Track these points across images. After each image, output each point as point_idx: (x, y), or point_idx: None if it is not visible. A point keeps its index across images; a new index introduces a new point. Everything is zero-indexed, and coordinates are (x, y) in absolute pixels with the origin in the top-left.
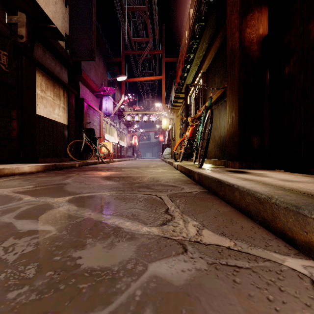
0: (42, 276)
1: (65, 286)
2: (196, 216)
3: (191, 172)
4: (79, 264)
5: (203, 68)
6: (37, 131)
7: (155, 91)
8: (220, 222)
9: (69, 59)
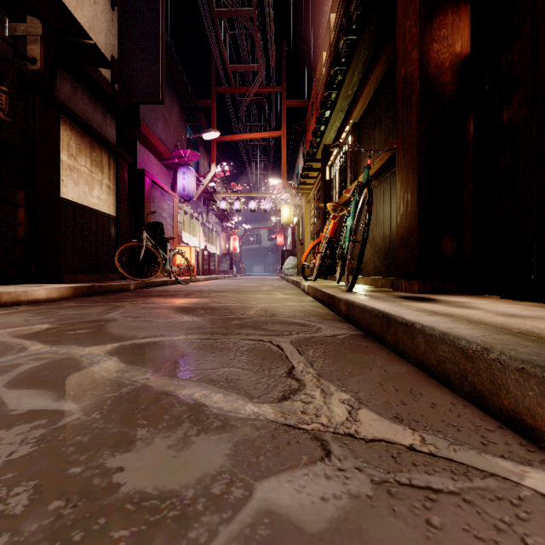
0: (40, 511)
1: (85, 534)
2: (346, 381)
3: (334, 300)
4: (118, 483)
5: (354, 117)
6: (62, 227)
7: (270, 158)
8: (390, 394)
9: (118, 101)
